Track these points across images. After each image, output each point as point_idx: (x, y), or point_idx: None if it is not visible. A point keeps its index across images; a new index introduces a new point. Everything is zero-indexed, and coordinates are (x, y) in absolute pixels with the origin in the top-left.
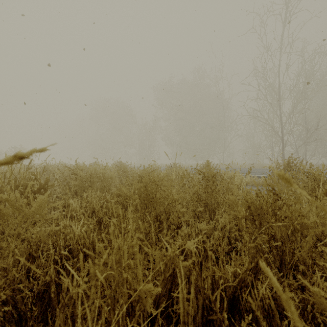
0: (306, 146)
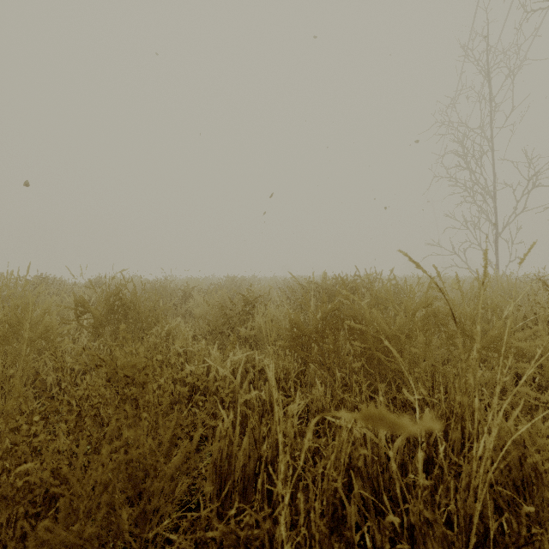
0: None
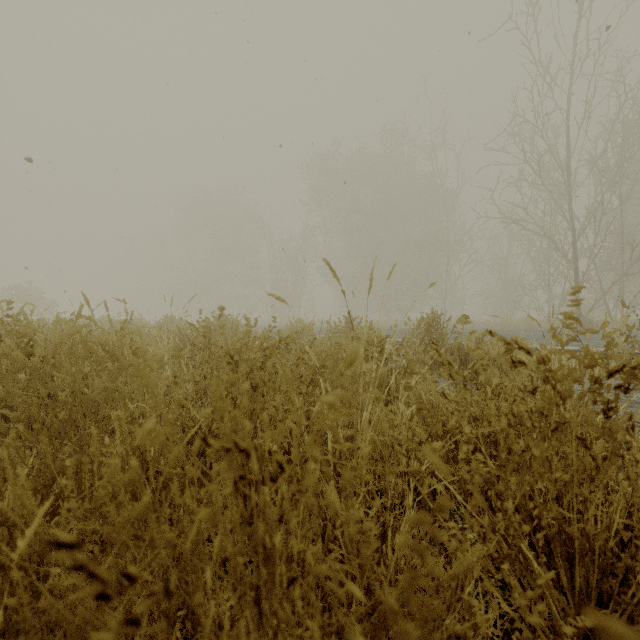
0: (623, 283)
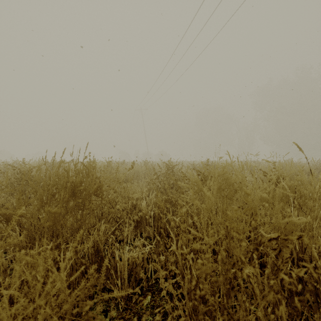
0: None
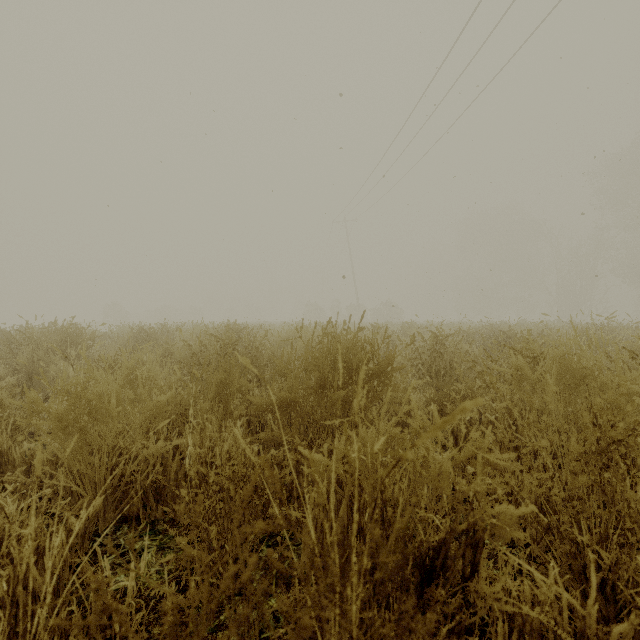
0: None
